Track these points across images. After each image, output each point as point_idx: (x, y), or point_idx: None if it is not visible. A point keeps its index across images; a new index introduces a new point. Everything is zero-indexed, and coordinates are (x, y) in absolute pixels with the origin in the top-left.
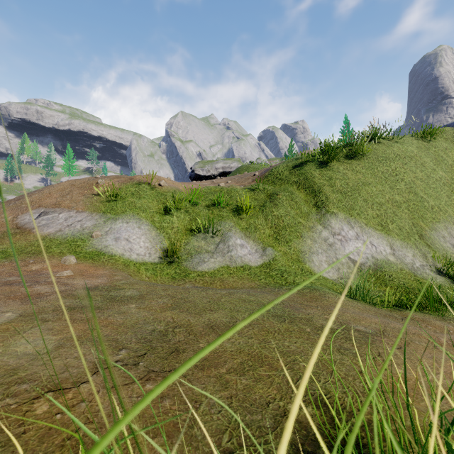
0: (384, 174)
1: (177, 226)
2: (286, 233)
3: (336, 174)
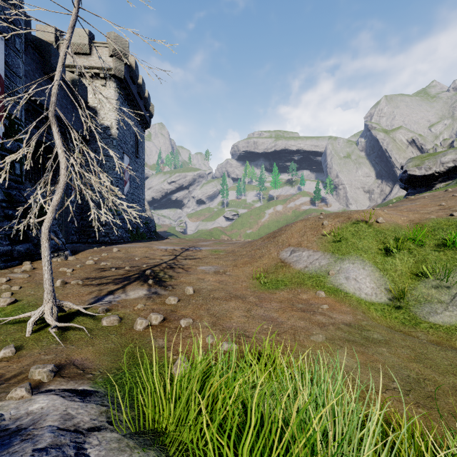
0: None
1: (400, 269)
2: None
3: None
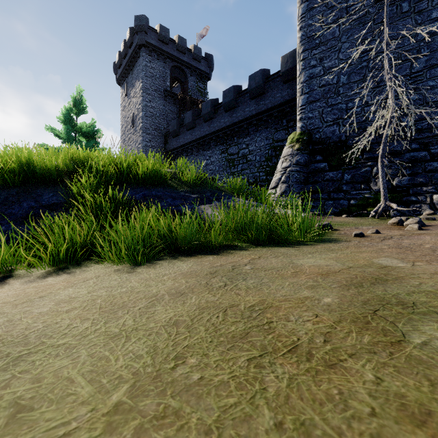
0: None
1: None
2: None
3: None
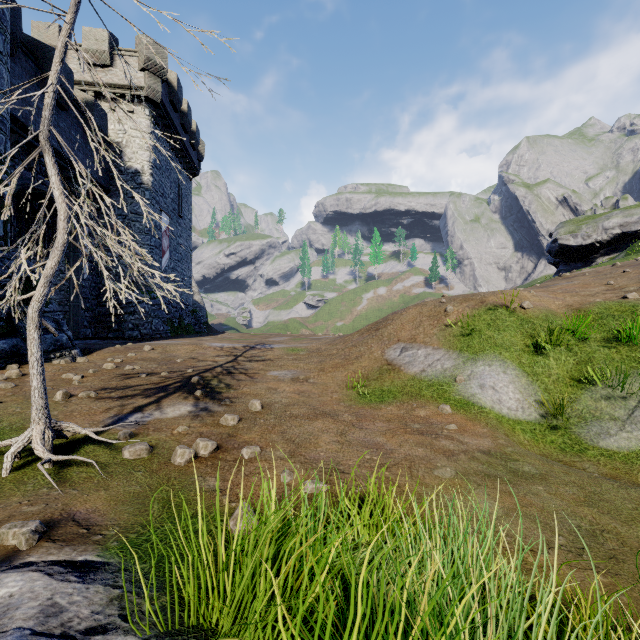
0: None
1: (556, 372)
2: None
3: None
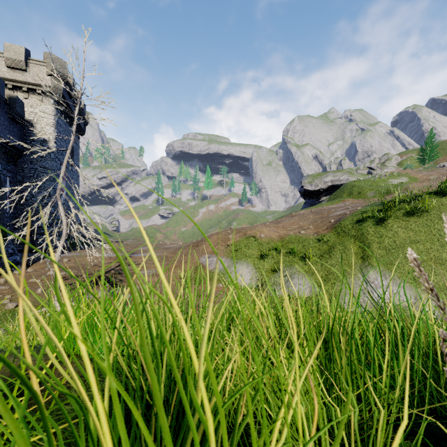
0: (439, 231)
1: (266, 267)
2: (333, 277)
3: (387, 232)
